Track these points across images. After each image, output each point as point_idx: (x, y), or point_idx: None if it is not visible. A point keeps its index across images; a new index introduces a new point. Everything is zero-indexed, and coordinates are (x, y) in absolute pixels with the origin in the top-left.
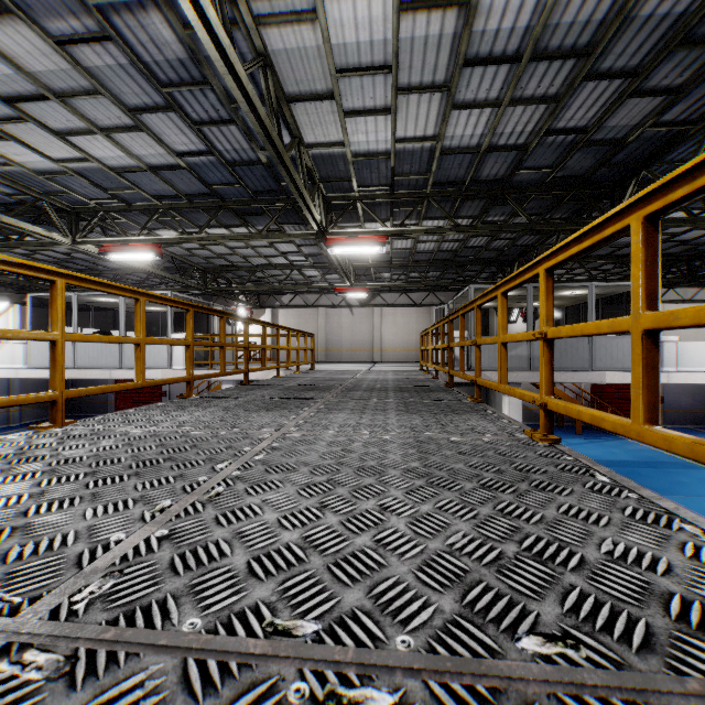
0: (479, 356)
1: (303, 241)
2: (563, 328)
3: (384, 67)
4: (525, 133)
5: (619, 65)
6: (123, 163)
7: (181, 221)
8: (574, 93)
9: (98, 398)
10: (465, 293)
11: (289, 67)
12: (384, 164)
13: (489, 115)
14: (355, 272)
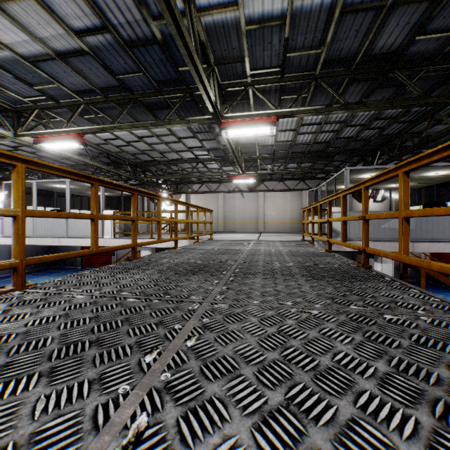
0: None
1: (204, 136)
2: None
3: None
4: None
5: None
6: (33, 50)
7: (105, 119)
8: None
9: None
10: (339, 175)
11: None
12: (278, 36)
13: None
14: (245, 164)
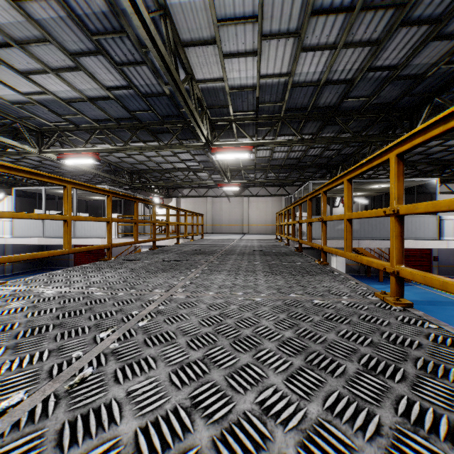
0: (325, 229)
1: (196, 152)
2: (420, 205)
3: (253, 18)
4: (353, 70)
5: (426, 14)
6: (70, 95)
7: (113, 138)
8: (391, 37)
9: (63, 256)
10: (306, 186)
11: (183, 19)
12: (252, 95)
13: (328, 56)
14: (231, 173)
